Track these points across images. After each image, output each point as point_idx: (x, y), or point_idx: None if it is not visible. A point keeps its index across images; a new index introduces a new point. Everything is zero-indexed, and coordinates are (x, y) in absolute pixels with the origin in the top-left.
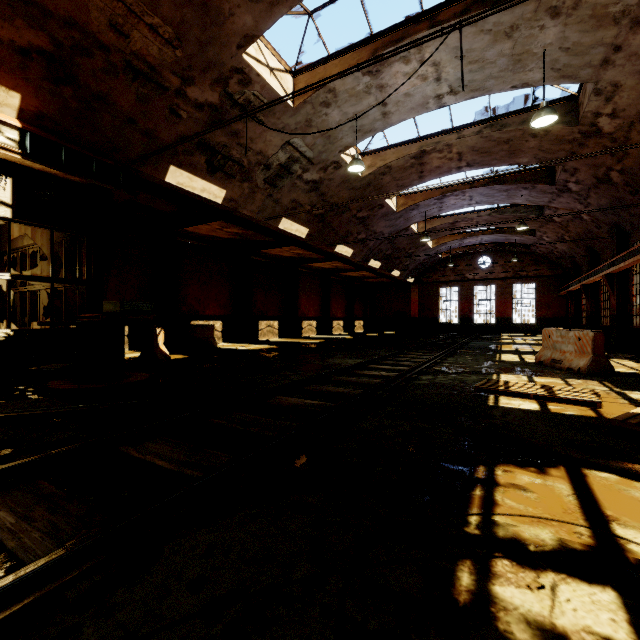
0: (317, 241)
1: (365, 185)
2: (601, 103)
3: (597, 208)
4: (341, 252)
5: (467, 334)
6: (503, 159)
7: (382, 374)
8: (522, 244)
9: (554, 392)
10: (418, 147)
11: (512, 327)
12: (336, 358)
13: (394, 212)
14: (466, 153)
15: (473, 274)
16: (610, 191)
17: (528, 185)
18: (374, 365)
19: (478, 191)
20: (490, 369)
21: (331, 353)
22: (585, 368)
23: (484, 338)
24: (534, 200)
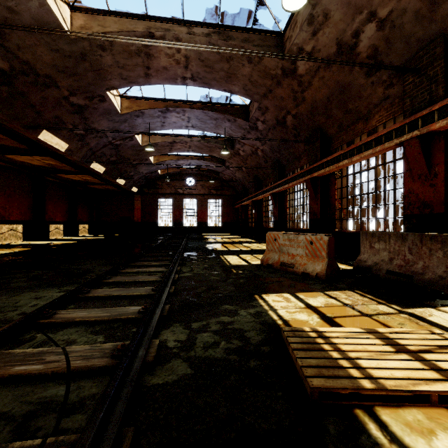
0: (1, 113)
1: (78, 55)
2: (308, 36)
3: (269, 146)
4: (50, 142)
5: (180, 235)
6: (221, 82)
7: (70, 363)
8: (214, 171)
9: (440, 366)
10: (146, 26)
11: (208, 229)
12: (2, 292)
13: (118, 113)
14: (193, 60)
15: (184, 189)
16: (282, 133)
17: (232, 117)
18: (68, 311)
19: (195, 113)
20: (241, 285)
21: (7, 276)
22: (324, 273)
23: (194, 238)
24: (232, 133)
